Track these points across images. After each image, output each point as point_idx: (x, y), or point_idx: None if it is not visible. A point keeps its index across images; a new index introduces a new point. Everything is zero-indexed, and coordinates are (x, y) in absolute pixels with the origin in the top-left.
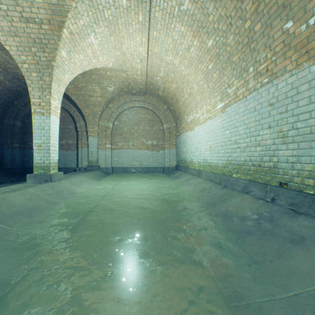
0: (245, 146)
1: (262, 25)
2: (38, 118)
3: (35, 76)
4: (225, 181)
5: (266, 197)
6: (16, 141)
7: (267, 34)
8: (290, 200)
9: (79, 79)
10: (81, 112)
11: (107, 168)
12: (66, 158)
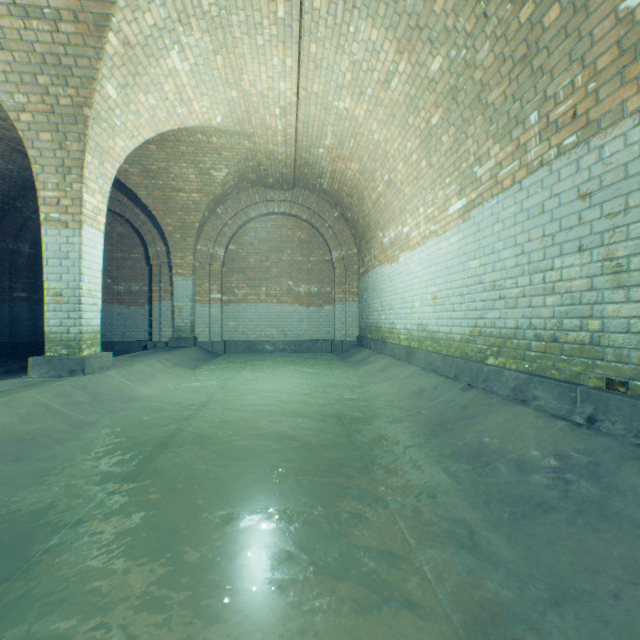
0: (517, 294)
1: (562, 9)
2: (55, 234)
3: (47, 140)
4: (469, 374)
5: (573, 413)
6: (21, 287)
7: (577, 29)
8: (639, 424)
9: (153, 153)
10: (158, 224)
11: (213, 342)
12: (126, 321)
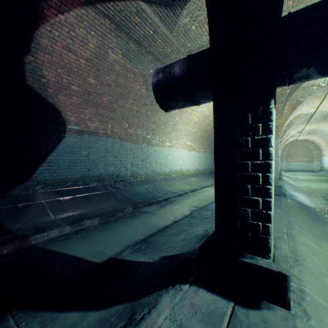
0: None
1: None
2: None
3: None
4: None
5: None
6: None
7: None
8: None
9: None
10: None
11: (283, 169)
12: None
